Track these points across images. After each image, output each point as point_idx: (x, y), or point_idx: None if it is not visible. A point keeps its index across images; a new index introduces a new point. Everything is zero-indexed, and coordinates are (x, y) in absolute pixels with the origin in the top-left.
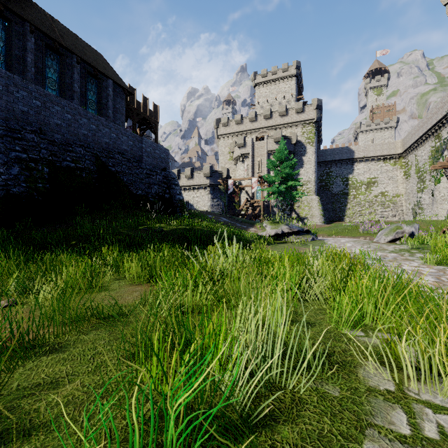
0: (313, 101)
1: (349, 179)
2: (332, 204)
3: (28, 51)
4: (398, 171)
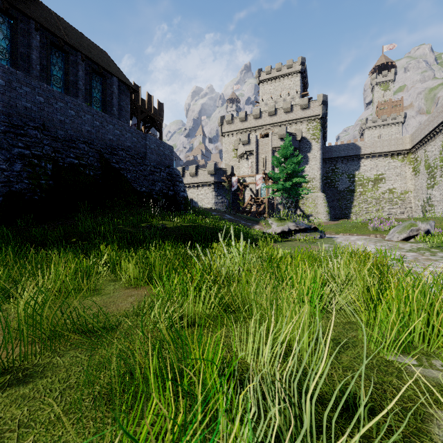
0: (319, 97)
1: (355, 176)
2: (338, 201)
3: (33, 49)
4: (407, 167)
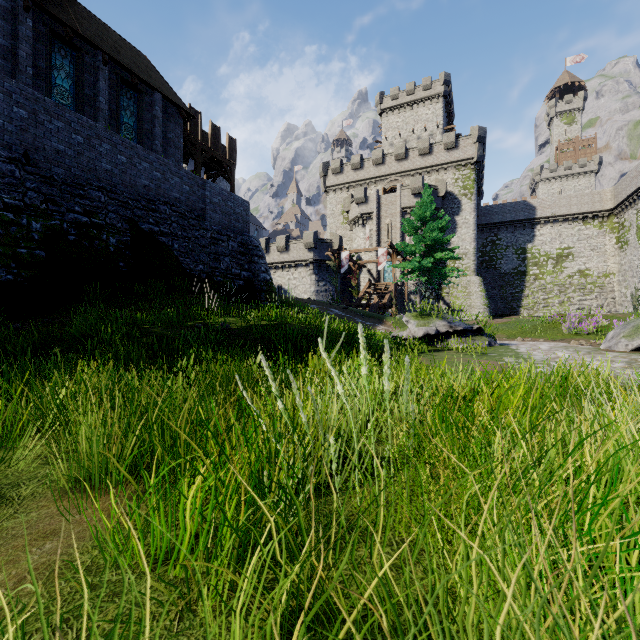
0: (473, 131)
1: (528, 250)
2: (501, 288)
3: (21, 40)
4: (607, 237)
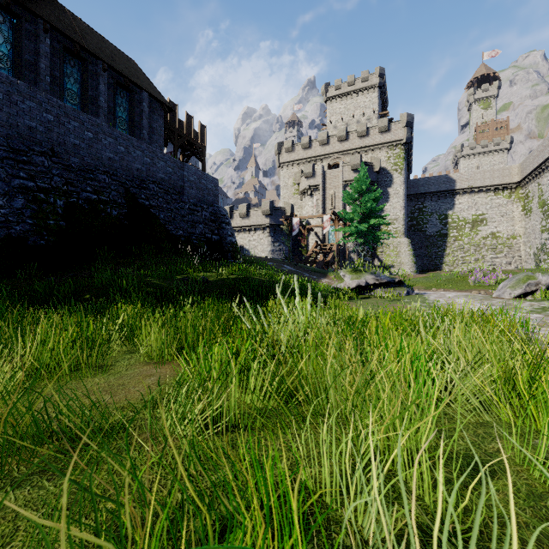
0: (402, 117)
1: (449, 216)
2: (426, 248)
3: (41, 55)
4: (514, 206)
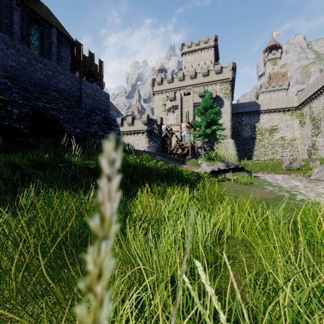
0: (229, 64)
1: (256, 127)
2: (243, 146)
3: None
4: (294, 120)
